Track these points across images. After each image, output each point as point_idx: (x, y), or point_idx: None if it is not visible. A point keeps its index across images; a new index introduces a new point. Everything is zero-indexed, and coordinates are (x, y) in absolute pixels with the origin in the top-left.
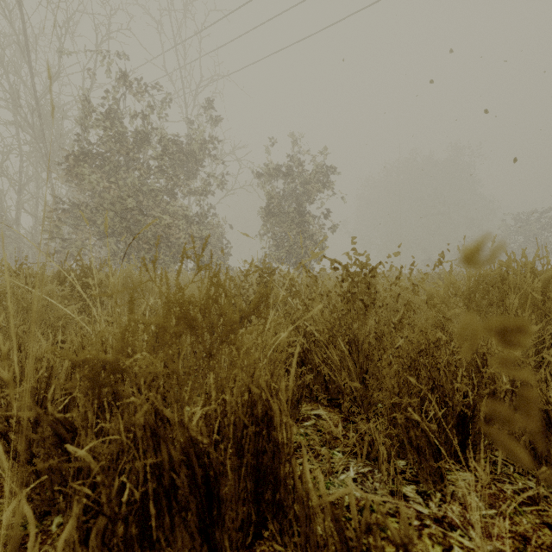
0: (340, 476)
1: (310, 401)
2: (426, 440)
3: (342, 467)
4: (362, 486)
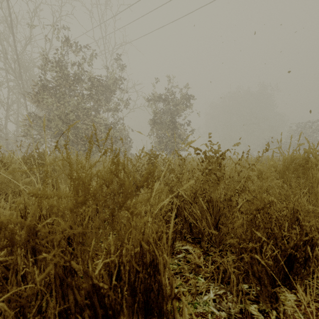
0: (203, 297)
1: (181, 239)
2: (265, 273)
3: (205, 290)
4: (220, 306)
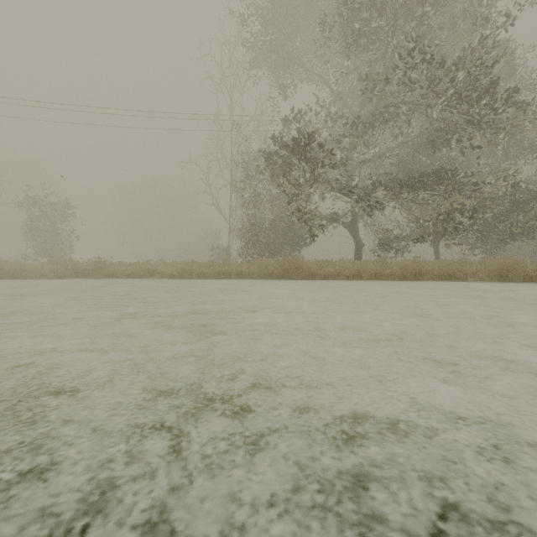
0: None
1: None
2: None
3: None
4: None
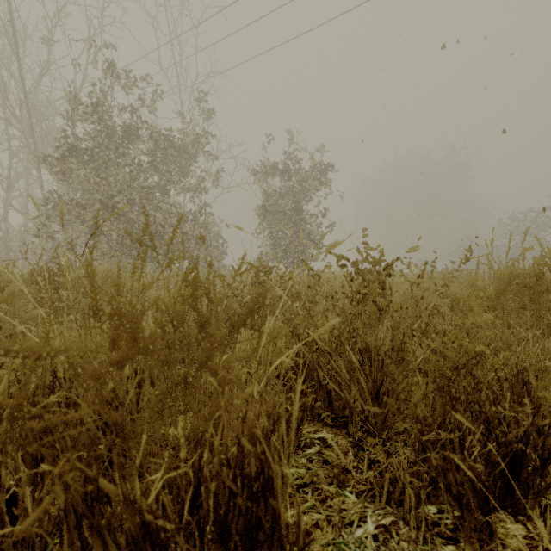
0: (355, 531)
1: (313, 420)
2: (469, 487)
3: (358, 518)
4: (386, 548)
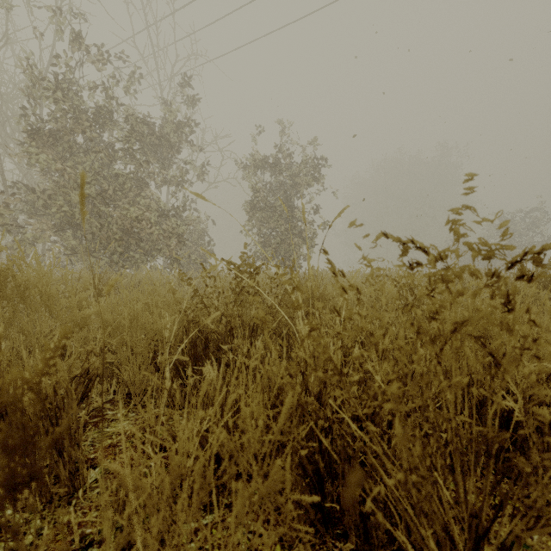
0: None
1: None
2: None
3: None
4: None
